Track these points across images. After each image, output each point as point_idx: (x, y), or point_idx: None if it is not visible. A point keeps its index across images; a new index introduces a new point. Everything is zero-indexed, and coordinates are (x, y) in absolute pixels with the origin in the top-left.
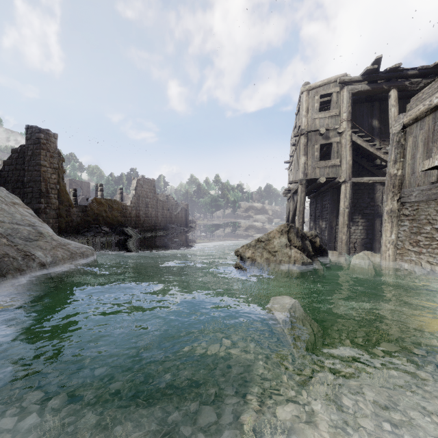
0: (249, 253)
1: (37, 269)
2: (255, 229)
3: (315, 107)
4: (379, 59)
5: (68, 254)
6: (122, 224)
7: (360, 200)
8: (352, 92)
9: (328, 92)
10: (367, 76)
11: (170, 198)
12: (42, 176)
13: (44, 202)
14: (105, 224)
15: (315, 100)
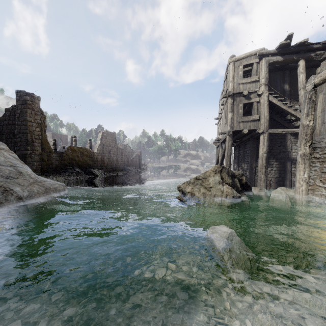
0: (189, 189)
1: (15, 201)
2: (191, 170)
3: (240, 74)
4: (291, 35)
5: (42, 190)
6: (91, 166)
7: (274, 147)
8: (268, 62)
9: (250, 63)
10: (280, 49)
11: (127, 147)
12: (28, 129)
13: (30, 149)
14: (78, 166)
15: (239, 69)
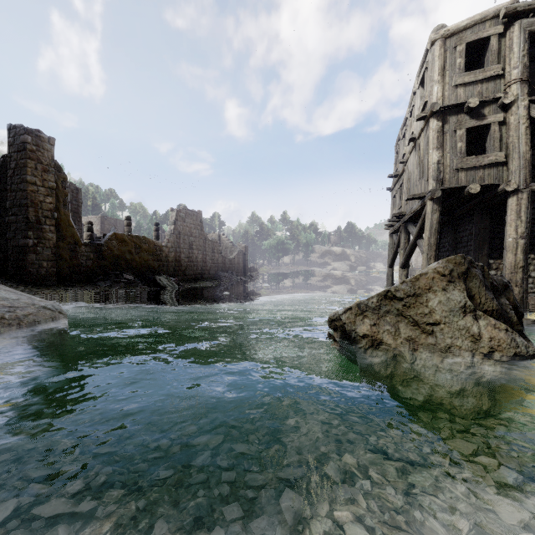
0: (365, 325)
1: None
2: (335, 279)
3: (458, 64)
4: None
5: None
6: (155, 270)
7: (532, 226)
8: (529, 29)
9: (483, 36)
10: None
11: (223, 239)
12: (29, 199)
13: (34, 237)
14: (130, 271)
15: (456, 52)
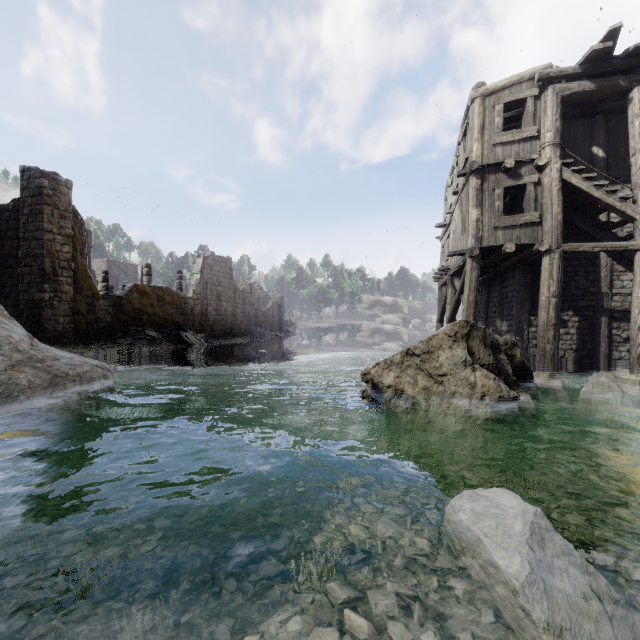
0: (390, 378)
1: None
2: (384, 335)
3: (496, 123)
4: (615, 30)
5: (44, 379)
6: (180, 325)
7: (571, 283)
8: (561, 94)
9: (519, 98)
10: (590, 65)
11: (255, 288)
12: (45, 248)
13: (50, 290)
14: (152, 326)
15: (495, 112)
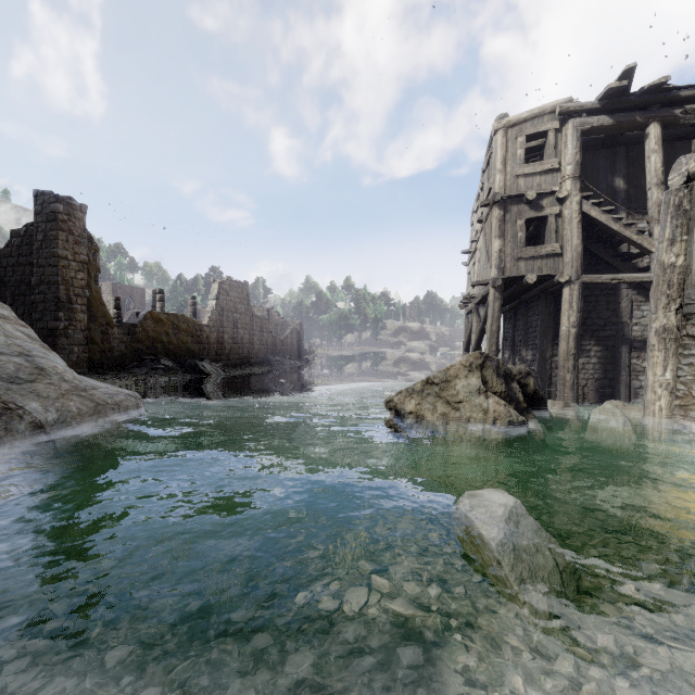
0: (411, 405)
1: (28, 434)
2: (410, 364)
3: (518, 155)
4: (631, 70)
5: (89, 407)
6: (195, 354)
7: (593, 313)
8: (581, 128)
9: (541, 130)
10: (608, 101)
11: (273, 314)
12: (60, 275)
13: (65, 319)
14: (167, 355)
15: (517, 143)
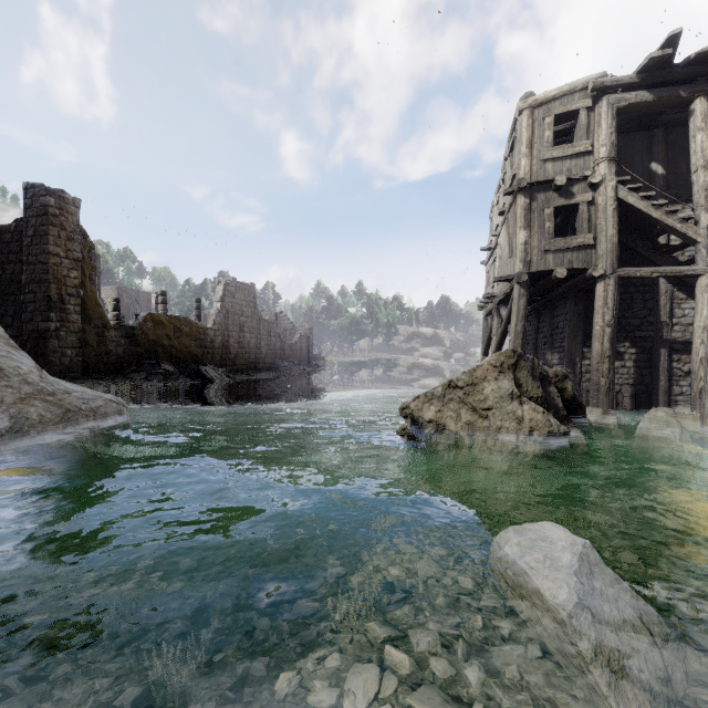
0: (431, 412)
1: None
2: (424, 370)
3: (546, 137)
4: (675, 36)
5: (56, 413)
6: (199, 359)
7: (627, 312)
8: (617, 106)
9: (571, 109)
10: (648, 74)
11: (281, 318)
12: (51, 273)
13: (56, 320)
14: (168, 360)
15: (545, 124)
